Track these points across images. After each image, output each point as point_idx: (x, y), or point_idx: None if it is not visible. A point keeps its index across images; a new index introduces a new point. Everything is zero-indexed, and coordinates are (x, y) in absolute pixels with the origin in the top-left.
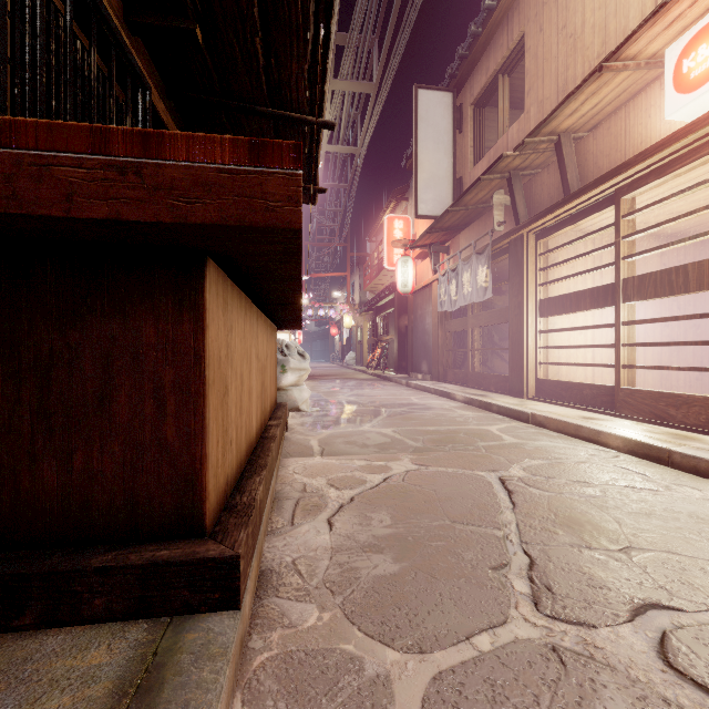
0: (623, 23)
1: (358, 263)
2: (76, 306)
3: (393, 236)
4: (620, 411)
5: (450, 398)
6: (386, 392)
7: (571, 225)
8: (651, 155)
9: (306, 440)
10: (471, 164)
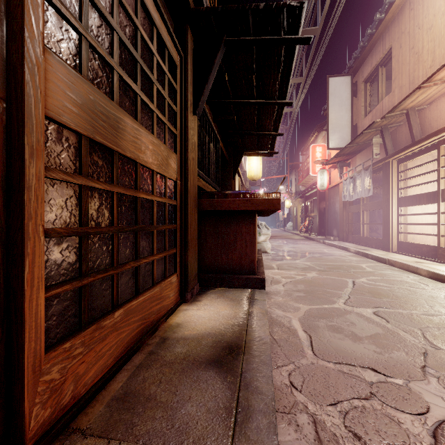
0: (442, 52)
1: (294, 168)
2: (229, 223)
3: (315, 156)
4: (440, 259)
5: (347, 250)
6: (309, 246)
7: (416, 157)
8: None
9: (270, 264)
10: (362, 116)
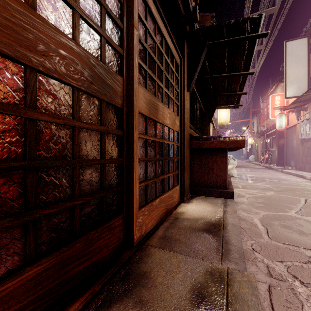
0: None
1: (255, 113)
2: (209, 156)
3: (274, 104)
4: None
5: (303, 178)
6: (269, 174)
7: None
8: None
9: (236, 185)
10: None
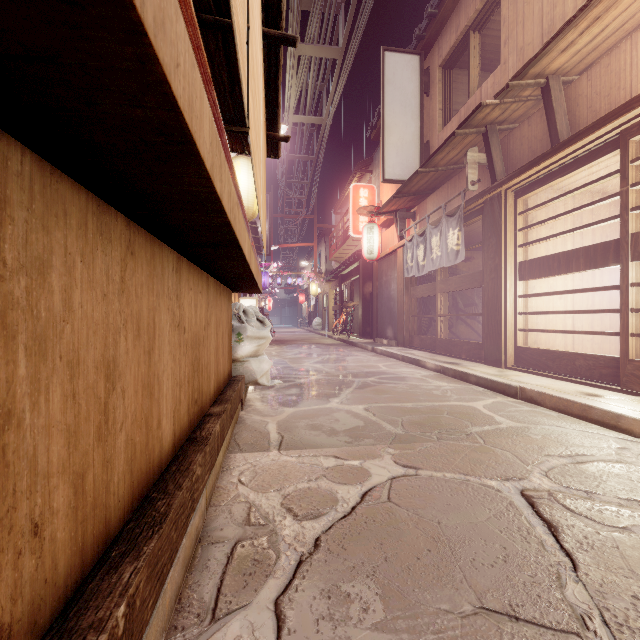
0: None
1: (324, 234)
2: None
3: (359, 204)
4: (628, 386)
5: (419, 365)
6: (352, 359)
7: (559, 178)
8: None
9: (263, 423)
10: (439, 127)
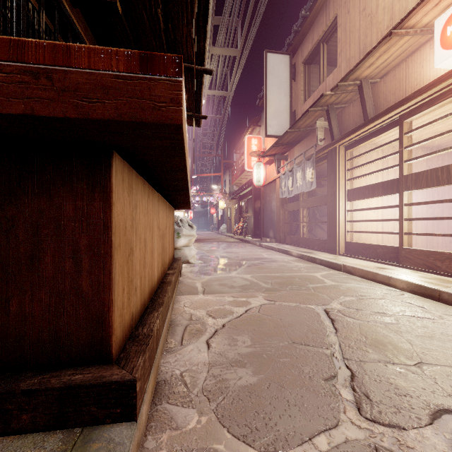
0: (404, 5)
1: (228, 167)
2: (12, 188)
3: (251, 149)
4: (403, 263)
5: (288, 254)
6: (246, 250)
7: (368, 140)
8: (424, 92)
9: (193, 283)
10: (302, 102)
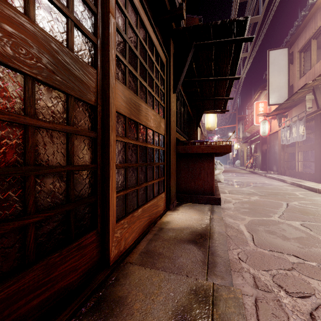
0: None
1: (241, 119)
2: (196, 161)
3: (258, 110)
4: None
5: (284, 182)
6: (253, 178)
7: None
8: None
9: (223, 190)
10: (297, 78)
